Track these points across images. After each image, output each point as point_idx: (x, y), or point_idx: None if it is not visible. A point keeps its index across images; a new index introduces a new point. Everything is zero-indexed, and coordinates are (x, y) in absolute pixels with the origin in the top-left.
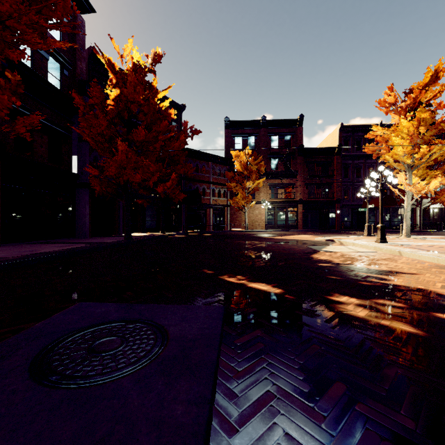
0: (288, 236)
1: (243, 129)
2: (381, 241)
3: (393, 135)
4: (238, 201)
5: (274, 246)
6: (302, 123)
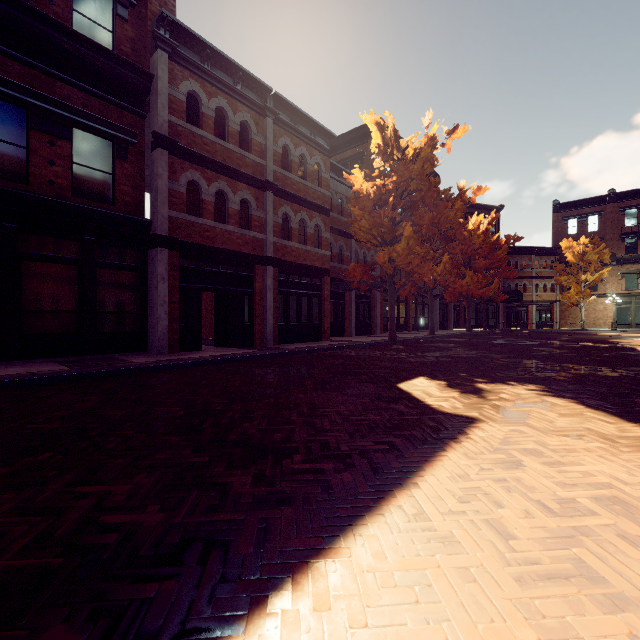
0: (631, 334)
1: (579, 209)
2: None
3: None
4: (569, 296)
5: (590, 337)
6: None
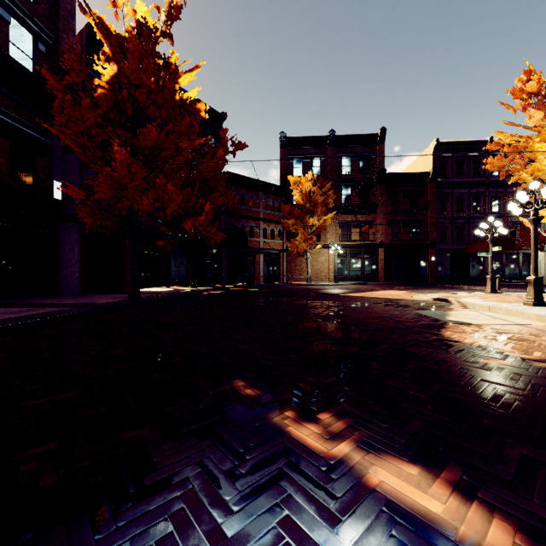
0: (371, 292)
1: (304, 148)
2: (535, 303)
3: (537, 139)
4: (297, 244)
5: (362, 311)
6: (383, 139)
